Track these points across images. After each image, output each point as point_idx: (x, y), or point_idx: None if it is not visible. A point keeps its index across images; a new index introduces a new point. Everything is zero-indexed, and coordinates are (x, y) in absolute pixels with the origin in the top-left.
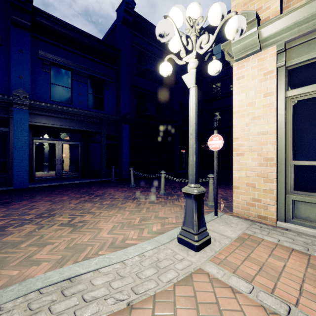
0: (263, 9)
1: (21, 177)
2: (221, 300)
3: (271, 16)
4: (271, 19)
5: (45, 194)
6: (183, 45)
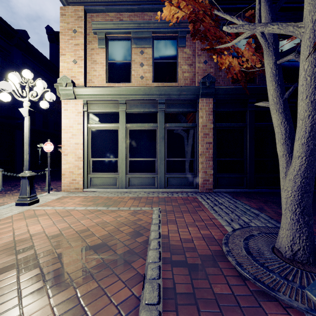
0: (77, 78)
1: None
2: (37, 213)
3: (80, 84)
4: (80, 85)
5: None
6: (19, 94)
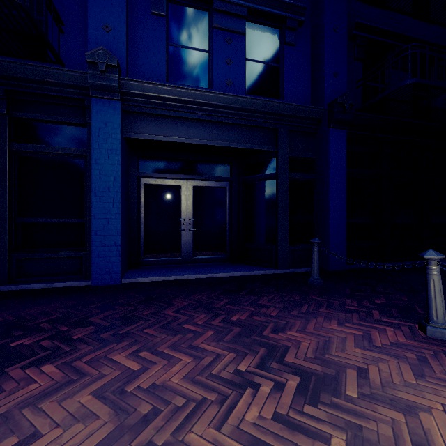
0: None
1: (107, 261)
2: None
3: None
4: None
5: (137, 321)
6: None
